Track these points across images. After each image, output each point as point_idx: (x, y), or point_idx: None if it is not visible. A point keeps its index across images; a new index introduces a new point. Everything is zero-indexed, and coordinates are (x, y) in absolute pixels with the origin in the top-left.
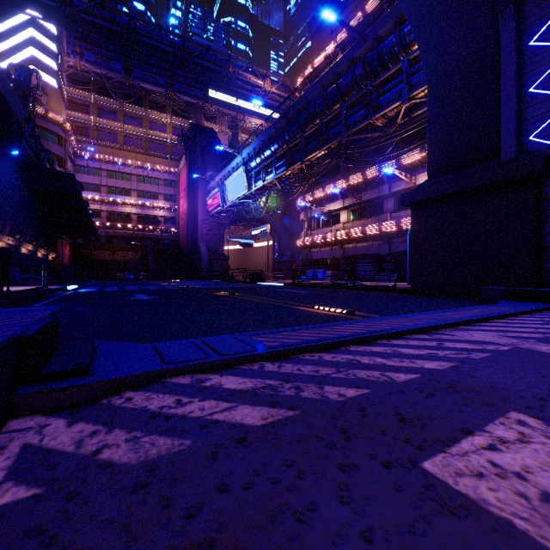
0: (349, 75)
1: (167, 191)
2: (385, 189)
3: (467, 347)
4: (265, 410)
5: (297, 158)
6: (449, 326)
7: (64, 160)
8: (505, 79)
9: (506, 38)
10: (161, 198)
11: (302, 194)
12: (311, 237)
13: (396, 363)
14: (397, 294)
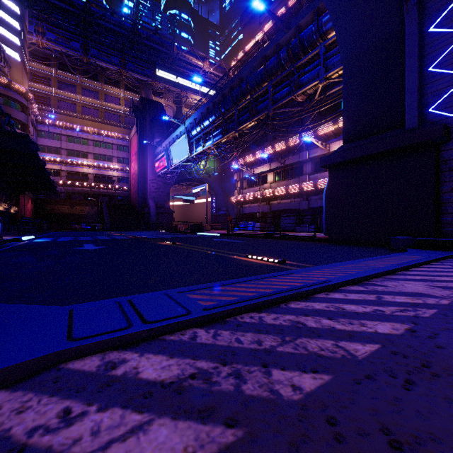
0: (275, 58)
1: (120, 154)
2: (304, 155)
3: (408, 301)
4: (192, 429)
5: (231, 128)
6: (377, 275)
7: (26, 125)
8: (409, 59)
9: (410, 24)
10: (115, 160)
11: (235, 159)
12: (243, 195)
13: (346, 327)
14: (317, 243)
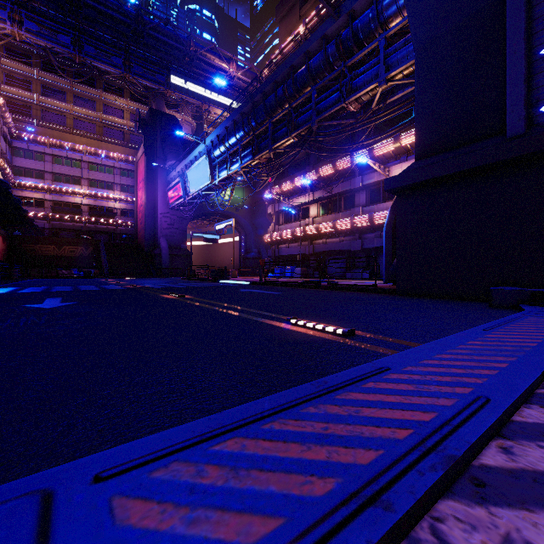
0: (321, 54)
1: (123, 181)
2: (357, 181)
3: None
4: None
5: (264, 146)
6: None
7: None
8: (512, 39)
9: None
10: (117, 188)
11: (269, 187)
12: (279, 232)
13: None
14: (381, 295)
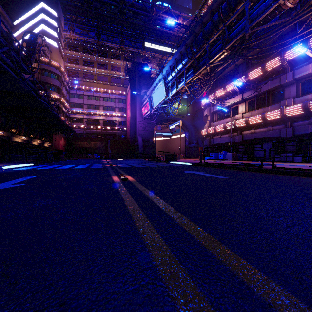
0: None
1: (120, 105)
2: (287, 77)
3: None
4: None
5: (203, 64)
6: None
7: (60, 89)
8: None
9: None
10: (117, 110)
11: (205, 96)
12: (213, 127)
13: None
14: None
